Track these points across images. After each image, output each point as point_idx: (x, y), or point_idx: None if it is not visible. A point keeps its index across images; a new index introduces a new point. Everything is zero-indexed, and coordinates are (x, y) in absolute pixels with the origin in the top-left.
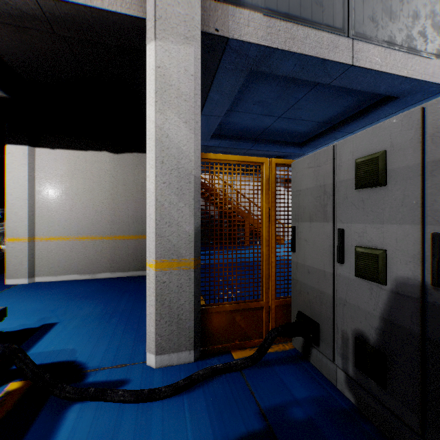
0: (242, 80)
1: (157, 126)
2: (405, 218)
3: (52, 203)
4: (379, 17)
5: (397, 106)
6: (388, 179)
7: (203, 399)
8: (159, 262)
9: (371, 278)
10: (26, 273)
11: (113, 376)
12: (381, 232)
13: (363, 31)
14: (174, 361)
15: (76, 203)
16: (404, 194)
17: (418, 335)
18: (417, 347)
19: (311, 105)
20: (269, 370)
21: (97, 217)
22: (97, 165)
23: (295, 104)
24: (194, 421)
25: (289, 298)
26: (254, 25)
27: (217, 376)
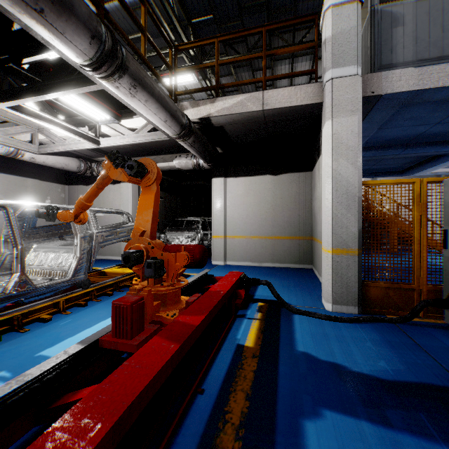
0: (393, 111)
1: (333, 169)
2: None
3: (235, 213)
4: None
5: None
6: None
7: (369, 327)
8: (334, 250)
9: None
10: (222, 258)
11: (308, 310)
12: None
13: None
14: (344, 310)
15: (249, 213)
16: None
17: None
18: None
19: None
20: (418, 328)
21: (263, 222)
22: (263, 185)
23: None
24: (365, 332)
25: (441, 286)
26: (405, 78)
27: (376, 322)
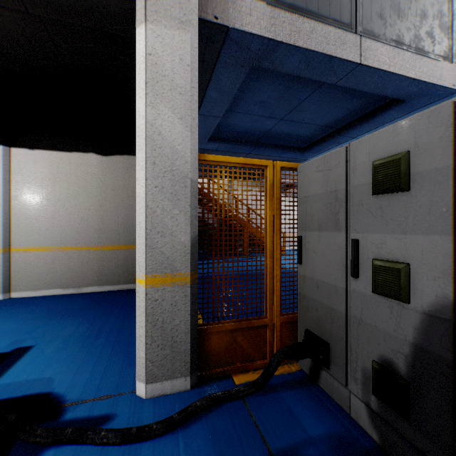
0: (243, 76)
1: (148, 121)
2: (432, 228)
3: (31, 210)
4: (387, 14)
5: (402, 110)
6: (412, 184)
7: (201, 436)
8: (150, 278)
9: (392, 295)
10: (0, 289)
11: (95, 410)
12: (403, 244)
13: (371, 28)
14: (167, 389)
15: (59, 209)
16: (431, 200)
17: (448, 362)
18: (447, 375)
19: (315, 107)
20: (274, 397)
21: (83, 225)
22: (83, 168)
23: (299, 105)
24: None
25: (295, 314)
26: (257, 15)
27: (217, 406)
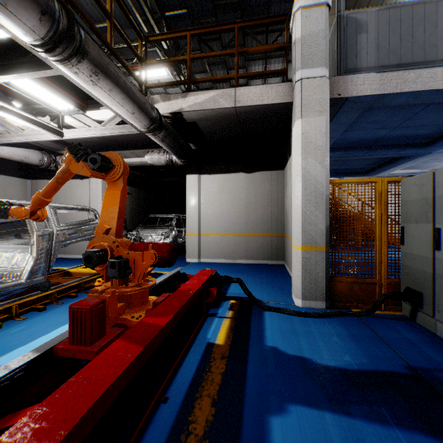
0: (357, 114)
1: (303, 167)
2: None
3: (210, 211)
4: None
5: None
6: None
7: (335, 322)
8: (303, 246)
9: None
10: (196, 256)
11: (278, 306)
12: None
13: None
14: (312, 305)
15: (223, 210)
16: None
17: None
18: None
19: (432, 114)
20: (380, 320)
21: (237, 220)
22: (237, 183)
23: (413, 116)
24: (332, 327)
25: (400, 279)
26: (369, 82)
27: (342, 316)
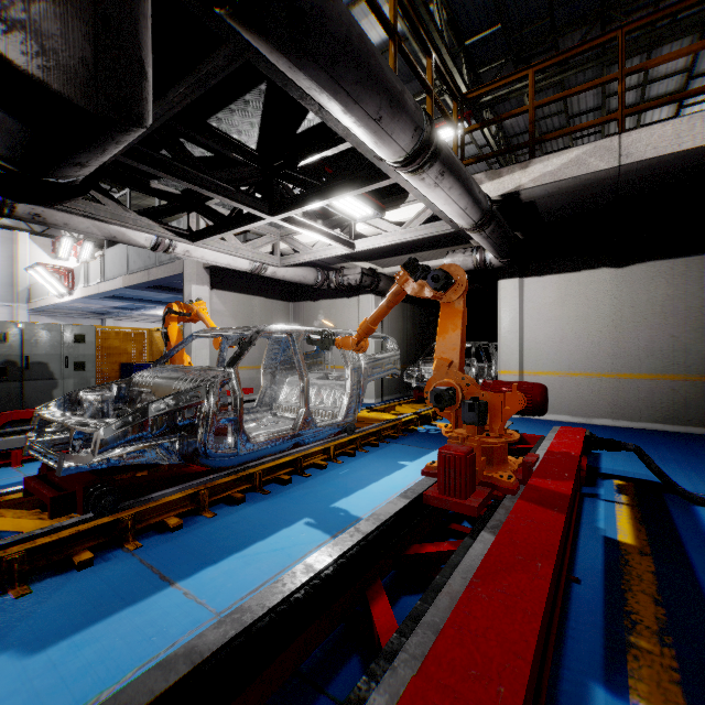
0: None
1: None
2: None
3: (540, 335)
4: None
5: None
6: None
7: None
8: None
9: None
10: None
11: None
12: None
13: None
14: None
15: (567, 333)
16: None
17: None
18: None
19: None
20: None
21: (593, 350)
22: (593, 286)
23: None
24: None
25: None
26: None
27: None
